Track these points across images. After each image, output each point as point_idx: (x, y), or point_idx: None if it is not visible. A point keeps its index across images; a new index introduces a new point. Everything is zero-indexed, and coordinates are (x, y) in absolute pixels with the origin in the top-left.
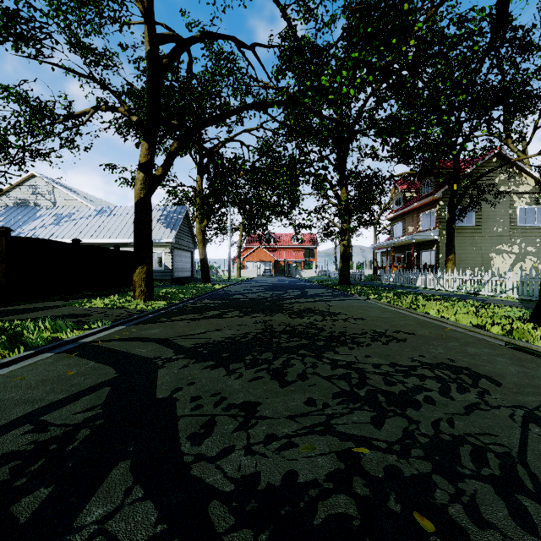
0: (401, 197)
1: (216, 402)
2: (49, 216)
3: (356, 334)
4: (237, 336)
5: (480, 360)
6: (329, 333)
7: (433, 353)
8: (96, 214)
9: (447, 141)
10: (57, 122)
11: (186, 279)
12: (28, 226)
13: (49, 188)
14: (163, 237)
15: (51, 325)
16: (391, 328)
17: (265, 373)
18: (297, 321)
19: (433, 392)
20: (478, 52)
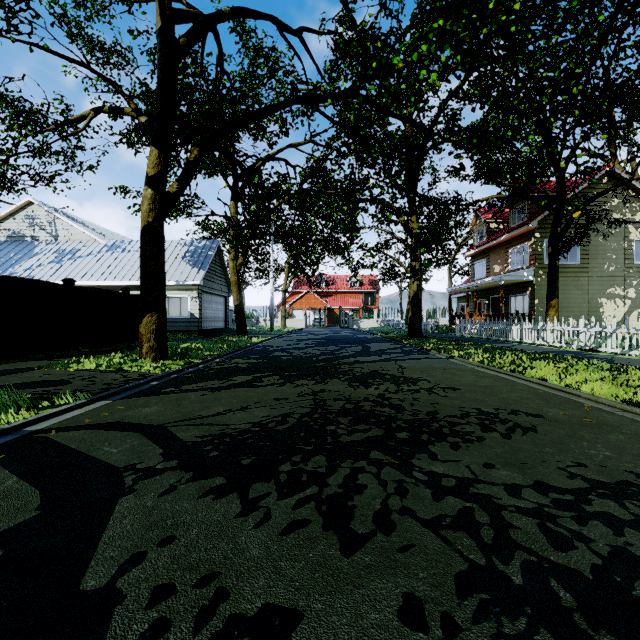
0: (484, 229)
1: (203, 610)
2: (49, 253)
3: (453, 416)
4: (272, 421)
5: None
6: (412, 415)
7: (596, 458)
8: (107, 250)
9: (552, 152)
10: (46, 129)
11: (217, 330)
12: (22, 265)
13: (49, 219)
14: (189, 278)
15: None
16: (503, 405)
17: (313, 509)
18: (360, 393)
19: None
20: (592, 36)
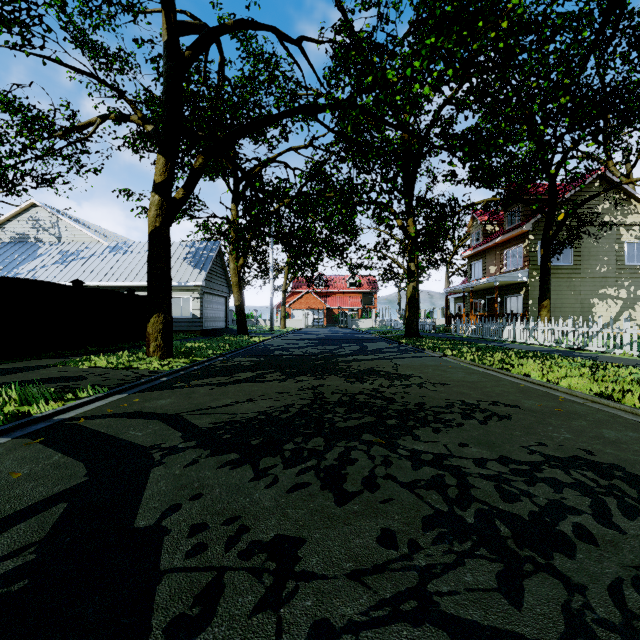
0: (480, 230)
1: (231, 538)
2: (52, 254)
3: (439, 407)
4: (276, 411)
5: (631, 452)
6: (401, 405)
7: (556, 439)
8: (110, 251)
9: (543, 158)
10: (54, 135)
11: (218, 330)
12: (26, 266)
13: (53, 220)
14: (190, 279)
15: (20, 395)
16: (485, 398)
17: (313, 475)
18: (356, 387)
19: (584, 516)
20: (581, 47)
